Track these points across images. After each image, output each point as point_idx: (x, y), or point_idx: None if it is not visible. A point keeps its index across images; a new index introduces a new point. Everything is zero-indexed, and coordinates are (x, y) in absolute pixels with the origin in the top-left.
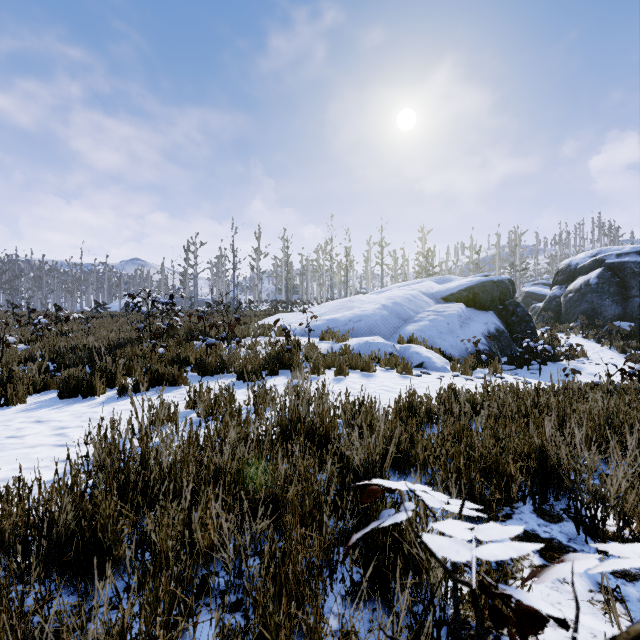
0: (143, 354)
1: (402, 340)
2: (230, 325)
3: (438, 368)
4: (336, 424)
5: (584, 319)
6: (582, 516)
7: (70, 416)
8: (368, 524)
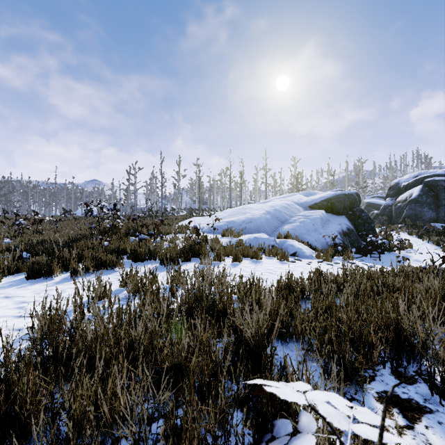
0: (93, 246)
1: (280, 236)
2: (156, 225)
3: (307, 256)
4: (232, 301)
5: (409, 221)
6: (431, 378)
7: (31, 293)
8: (261, 438)
